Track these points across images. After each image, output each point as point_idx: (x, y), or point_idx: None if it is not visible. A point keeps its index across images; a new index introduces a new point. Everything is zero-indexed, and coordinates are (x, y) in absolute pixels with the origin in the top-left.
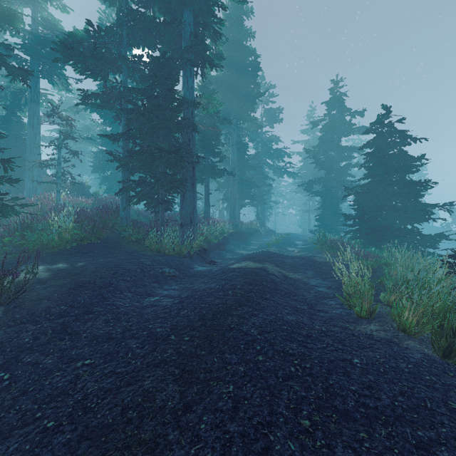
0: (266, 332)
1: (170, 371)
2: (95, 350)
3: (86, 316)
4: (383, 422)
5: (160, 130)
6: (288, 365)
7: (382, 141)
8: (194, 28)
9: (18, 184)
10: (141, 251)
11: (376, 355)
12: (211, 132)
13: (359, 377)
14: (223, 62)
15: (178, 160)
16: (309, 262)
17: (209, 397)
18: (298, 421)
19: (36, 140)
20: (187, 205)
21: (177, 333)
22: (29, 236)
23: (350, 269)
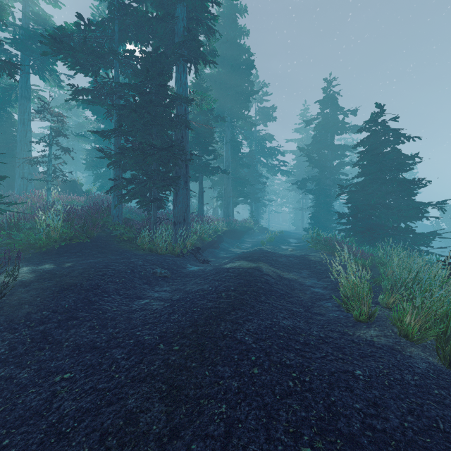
0: (262, 340)
1: (157, 387)
2: (77, 361)
3: (70, 322)
4: (394, 449)
5: (153, 127)
6: (285, 379)
7: (375, 139)
8: (187, 23)
9: (9, 182)
10: (132, 251)
11: (379, 365)
12: (205, 129)
13: (363, 393)
14: (217, 60)
15: (171, 157)
16: (304, 261)
17: (199, 420)
18: (298, 449)
19: (27, 137)
20: (180, 203)
21: (166, 342)
22: (15, 235)
23: (347, 270)
